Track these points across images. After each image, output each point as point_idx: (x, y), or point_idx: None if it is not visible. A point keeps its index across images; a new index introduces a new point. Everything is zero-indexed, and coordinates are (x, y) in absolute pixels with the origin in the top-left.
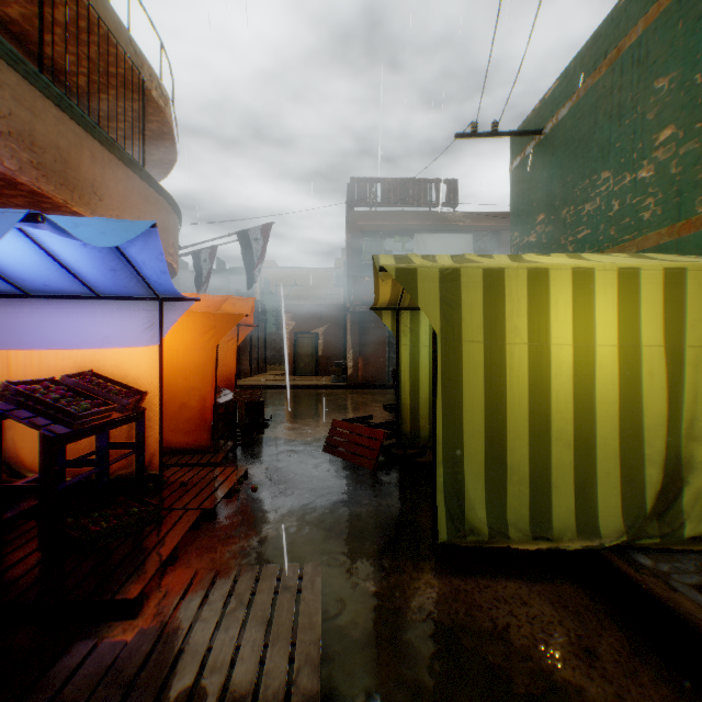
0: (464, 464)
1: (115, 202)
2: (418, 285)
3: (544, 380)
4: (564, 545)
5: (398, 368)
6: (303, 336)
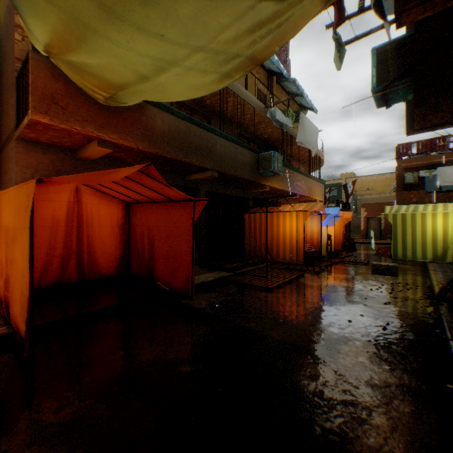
0: (396, 246)
1: (316, 192)
2: (387, 216)
3: (414, 232)
4: (417, 260)
5: None
6: (371, 219)
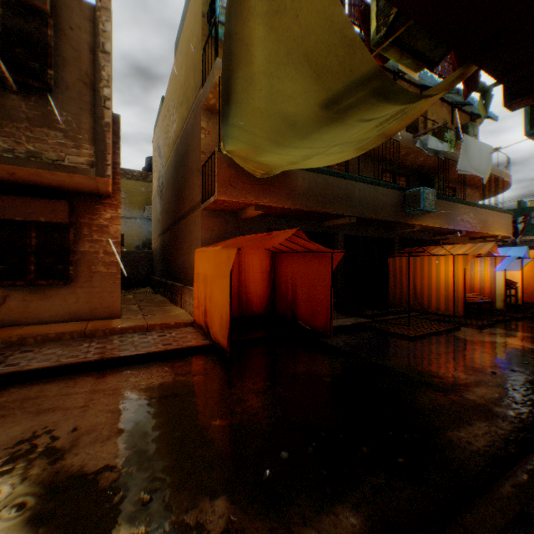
0: None
1: (494, 225)
2: None
3: None
4: None
5: None
6: None
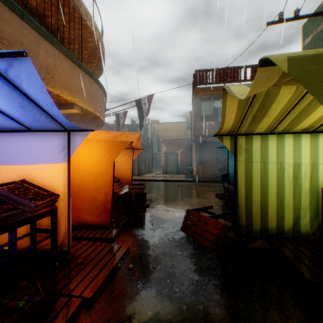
0: None
1: (62, 80)
2: None
3: None
4: None
5: (236, 177)
6: (170, 154)
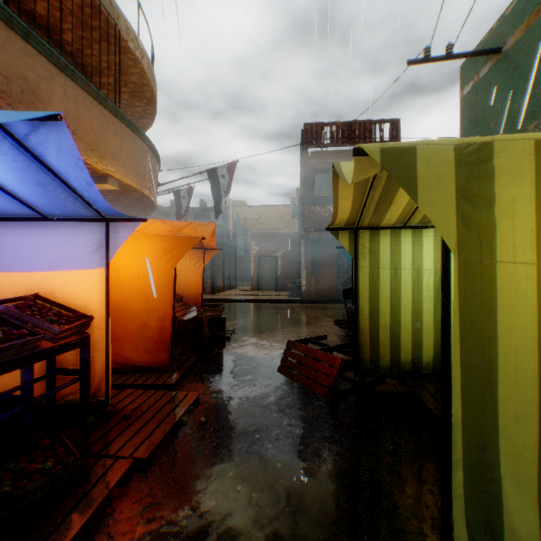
0: (499, 466)
1: (90, 137)
2: (418, 173)
3: None
4: None
5: (356, 290)
6: (265, 258)
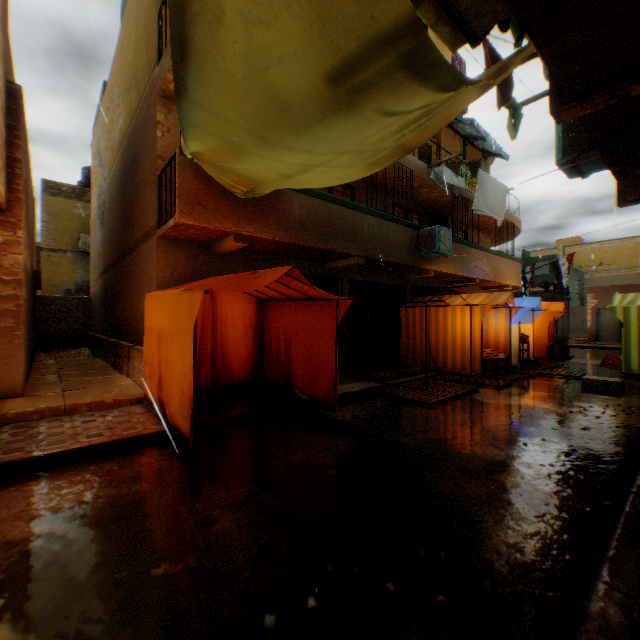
0: (629, 354)
1: (506, 274)
2: (614, 311)
3: None
4: None
5: None
6: (603, 311)
